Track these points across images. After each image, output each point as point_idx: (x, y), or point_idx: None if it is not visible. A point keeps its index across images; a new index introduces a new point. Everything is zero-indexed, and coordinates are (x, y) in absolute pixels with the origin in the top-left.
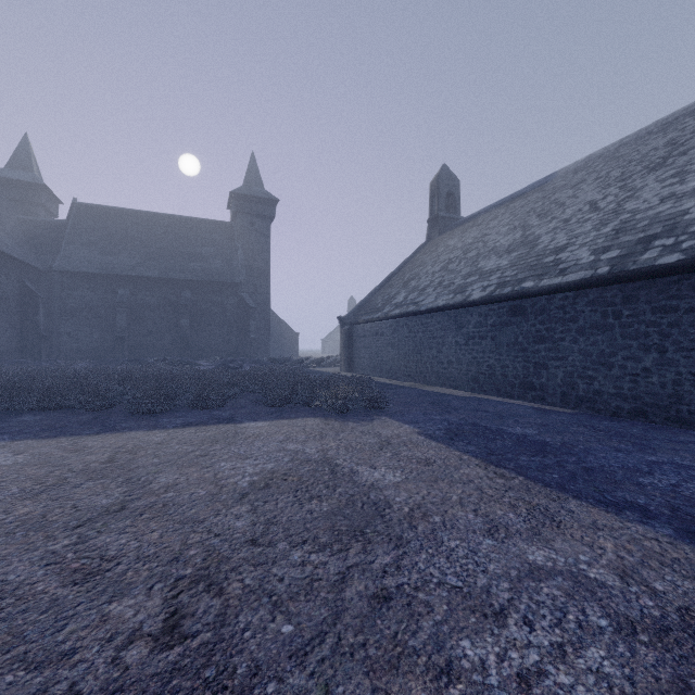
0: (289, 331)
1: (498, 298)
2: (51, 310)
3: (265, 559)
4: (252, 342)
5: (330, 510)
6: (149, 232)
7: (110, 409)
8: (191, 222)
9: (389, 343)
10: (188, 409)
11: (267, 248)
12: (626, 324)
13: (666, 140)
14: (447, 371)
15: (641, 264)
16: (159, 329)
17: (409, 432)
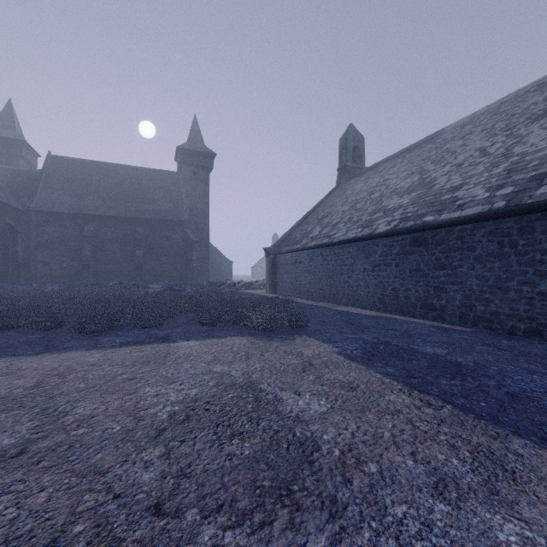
0: (225, 260)
1: (402, 230)
2: (29, 242)
3: (166, 542)
4: (194, 269)
5: (252, 454)
6: (110, 180)
7: (60, 328)
8: (145, 171)
9: (306, 270)
10: (130, 328)
11: (207, 193)
12: (521, 252)
13: (544, 96)
14: (356, 294)
15: (537, 198)
16: (118, 258)
17: (329, 352)
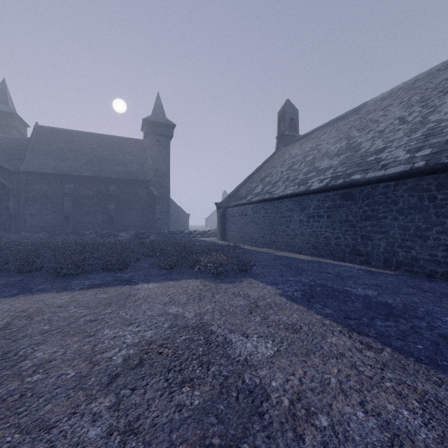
0: (183, 213)
1: (333, 187)
2: (19, 198)
3: None
4: (157, 220)
5: (202, 405)
6: (87, 146)
7: (38, 272)
8: (116, 139)
9: (251, 221)
10: (98, 272)
11: (168, 157)
12: (439, 205)
13: None
14: (294, 241)
15: None
16: (93, 211)
17: (273, 294)
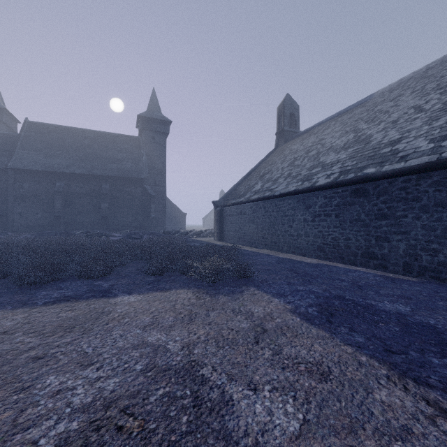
0: (179, 212)
1: (343, 182)
2: (7, 196)
3: None
4: (152, 220)
5: None
6: (79, 142)
7: (4, 279)
8: (110, 136)
9: (250, 220)
10: (75, 279)
11: (164, 154)
12: None
13: None
14: (297, 242)
15: None
16: (86, 210)
17: (282, 310)
